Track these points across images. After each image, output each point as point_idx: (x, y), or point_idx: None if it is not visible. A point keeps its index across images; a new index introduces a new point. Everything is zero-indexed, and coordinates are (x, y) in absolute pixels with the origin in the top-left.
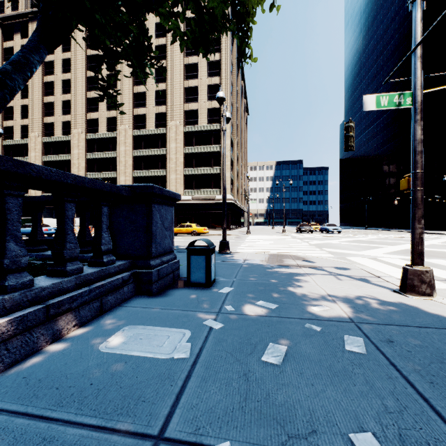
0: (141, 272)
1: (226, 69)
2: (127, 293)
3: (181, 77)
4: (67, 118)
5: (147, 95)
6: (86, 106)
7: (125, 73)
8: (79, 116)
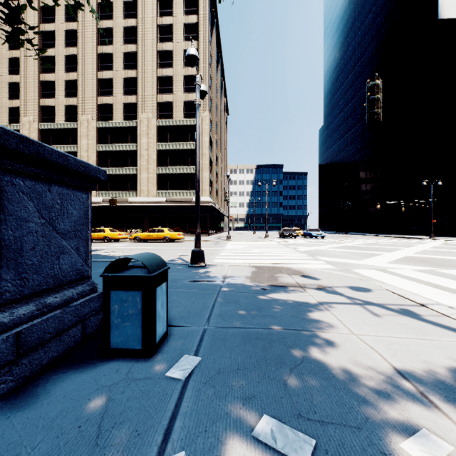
0: None
1: (205, 59)
2: None
3: (154, 64)
4: (15, 104)
5: (114, 83)
6: (40, 90)
7: (87, 55)
8: (30, 102)
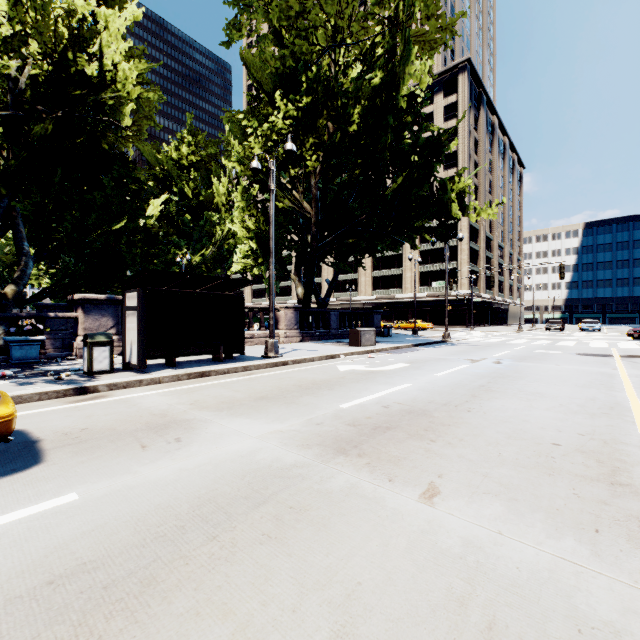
0: None
1: (463, 159)
2: None
3: None
4: None
5: None
6: None
7: None
8: None
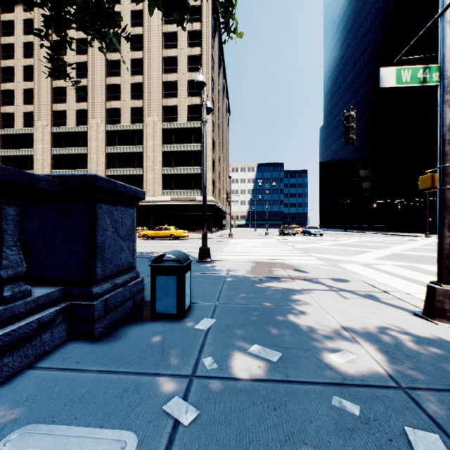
0: (78, 304)
1: (208, 64)
2: (51, 340)
3: (159, 70)
4: (29, 109)
5: (122, 88)
6: (52, 96)
7: (96, 62)
8: (43, 107)
